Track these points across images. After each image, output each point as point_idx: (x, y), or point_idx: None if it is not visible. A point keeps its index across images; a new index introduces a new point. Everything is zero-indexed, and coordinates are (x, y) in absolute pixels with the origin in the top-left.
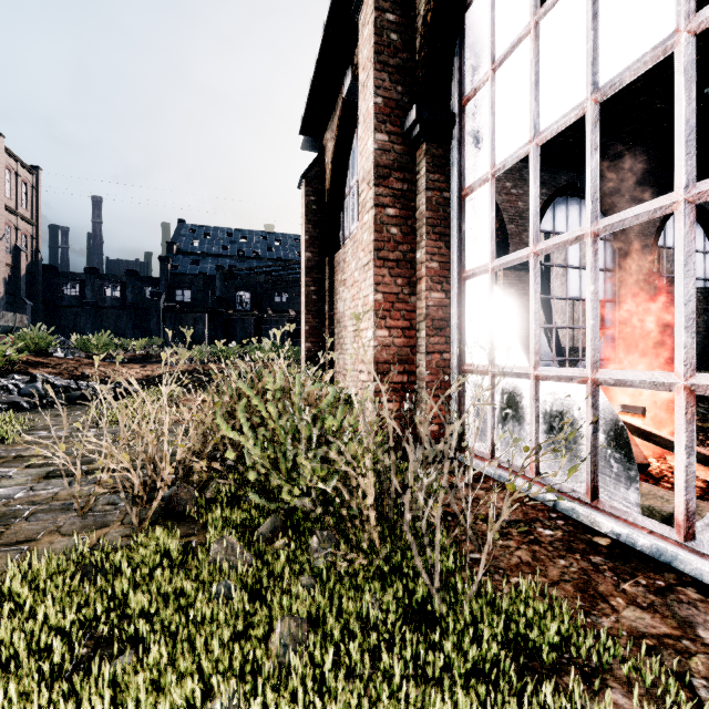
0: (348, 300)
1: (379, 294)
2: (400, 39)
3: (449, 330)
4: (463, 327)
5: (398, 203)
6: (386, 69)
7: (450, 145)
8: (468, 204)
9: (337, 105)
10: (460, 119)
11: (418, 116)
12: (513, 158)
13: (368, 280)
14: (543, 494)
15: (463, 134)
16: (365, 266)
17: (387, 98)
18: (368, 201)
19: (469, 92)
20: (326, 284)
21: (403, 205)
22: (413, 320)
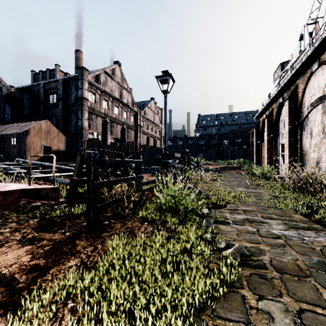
0: (265, 153)
1: (267, 156)
2: (270, 125)
3: (277, 160)
4: (279, 160)
5: (270, 145)
6: (268, 129)
7: (278, 137)
8: (279, 145)
9: (262, 116)
10: (279, 135)
11: (272, 136)
12: (282, 143)
13: (266, 154)
14: (283, 176)
15: (279, 137)
16: (265, 152)
17: (268, 132)
18: (266, 144)
19: (279, 132)
20: (260, 149)
21: (271, 145)
22: (272, 159)
